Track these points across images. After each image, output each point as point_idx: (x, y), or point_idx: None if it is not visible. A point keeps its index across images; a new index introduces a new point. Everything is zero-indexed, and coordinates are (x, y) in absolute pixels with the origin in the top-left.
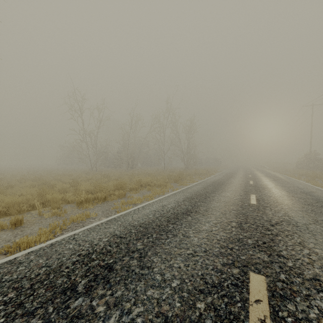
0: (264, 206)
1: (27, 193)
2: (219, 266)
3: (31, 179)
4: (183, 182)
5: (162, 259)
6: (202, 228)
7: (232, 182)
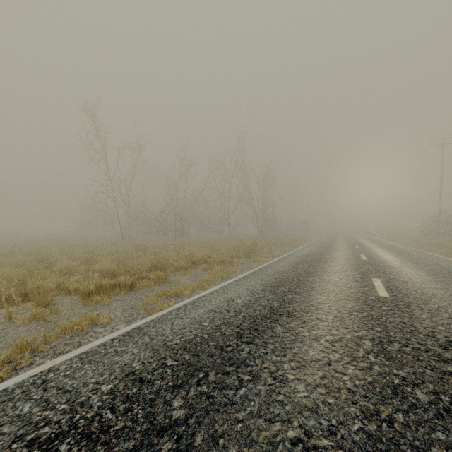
0: (405, 301)
1: (3, 277)
2: None
3: (24, 252)
4: (258, 258)
5: None
6: (309, 356)
7: (334, 257)
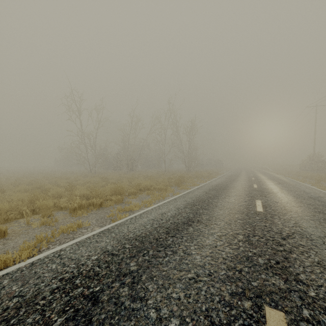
0: (271, 214)
1: (18, 199)
2: (227, 297)
3: (26, 182)
4: (184, 186)
5: (158, 286)
6: (205, 243)
7: (235, 186)
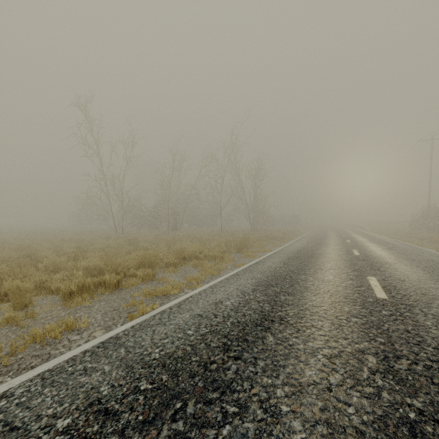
0: (405, 304)
1: None
2: None
3: (14, 247)
4: (250, 253)
5: None
6: (305, 378)
7: (326, 253)
